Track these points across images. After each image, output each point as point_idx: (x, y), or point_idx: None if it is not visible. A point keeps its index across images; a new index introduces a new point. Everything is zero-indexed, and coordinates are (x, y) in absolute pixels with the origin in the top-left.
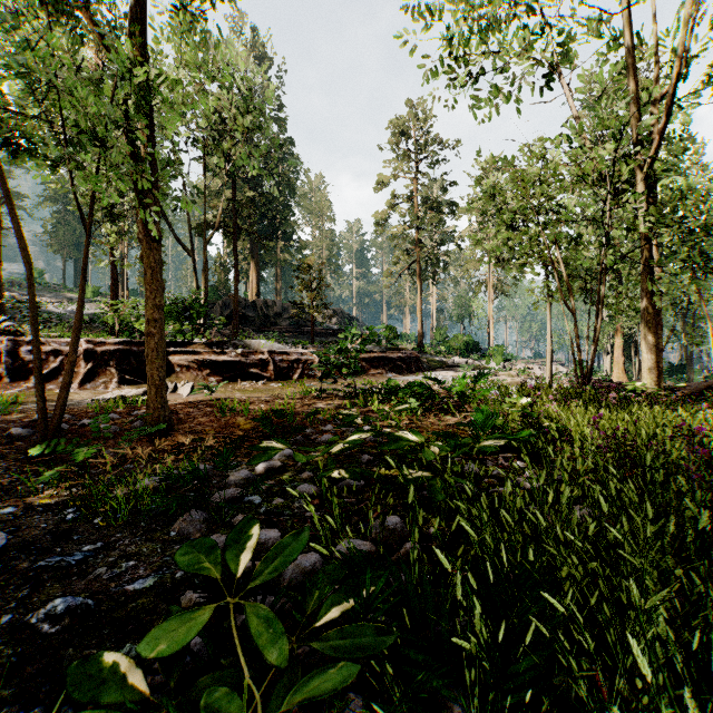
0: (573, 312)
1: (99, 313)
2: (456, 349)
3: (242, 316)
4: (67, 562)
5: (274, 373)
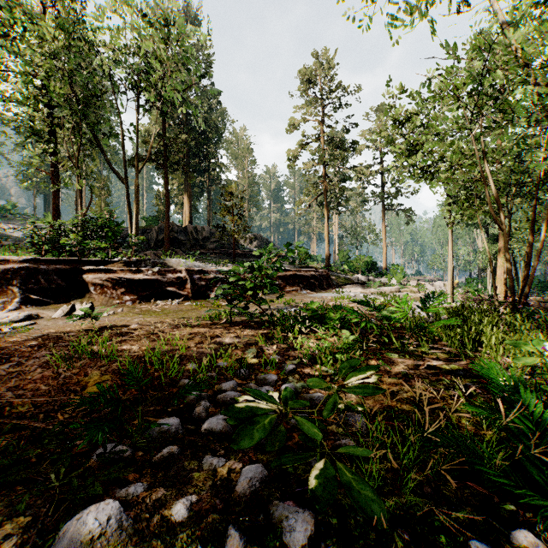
0: (503, 228)
1: None
2: (358, 268)
3: (174, 240)
4: None
5: (191, 291)
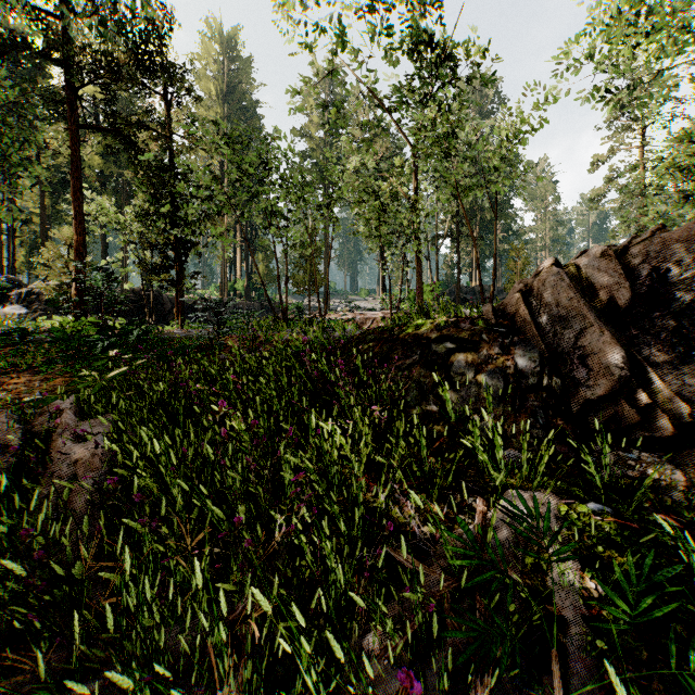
0: None
1: (370, 306)
2: None
3: (463, 300)
4: None
5: None
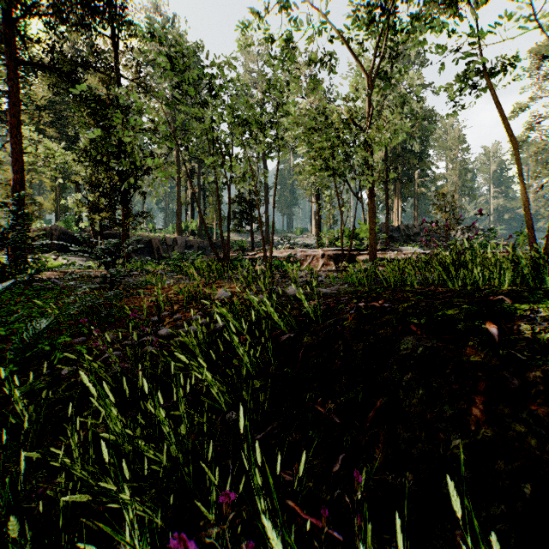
0: None
1: (305, 242)
2: None
3: (389, 237)
4: (377, 278)
5: None
